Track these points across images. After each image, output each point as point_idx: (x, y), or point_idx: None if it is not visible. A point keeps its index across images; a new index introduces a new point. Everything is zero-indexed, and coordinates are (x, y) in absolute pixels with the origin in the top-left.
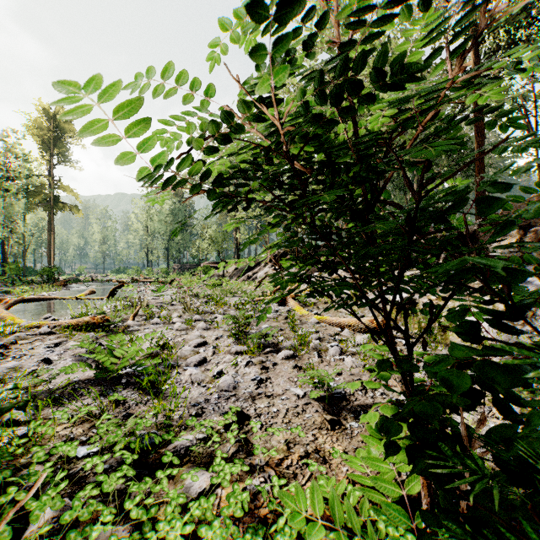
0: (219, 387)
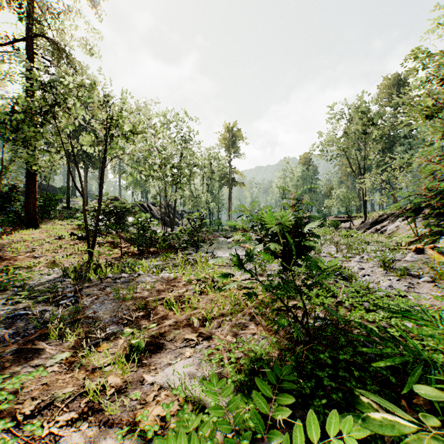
0: (384, 285)
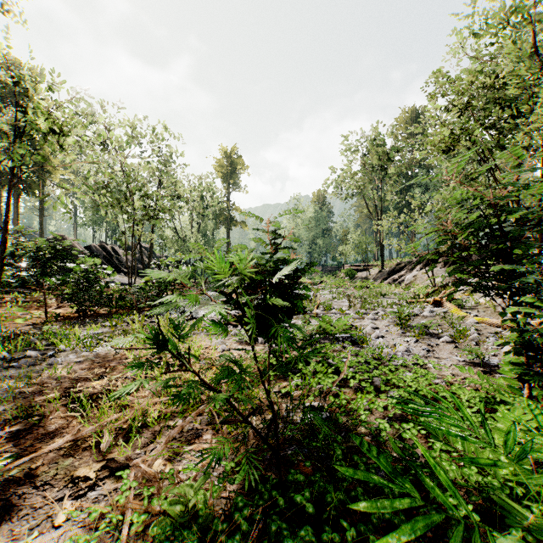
0: (401, 349)
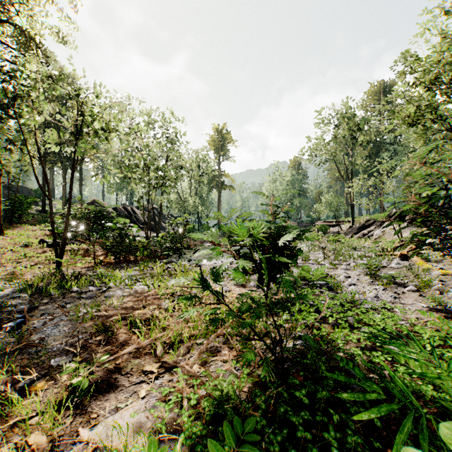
0: (370, 295)
